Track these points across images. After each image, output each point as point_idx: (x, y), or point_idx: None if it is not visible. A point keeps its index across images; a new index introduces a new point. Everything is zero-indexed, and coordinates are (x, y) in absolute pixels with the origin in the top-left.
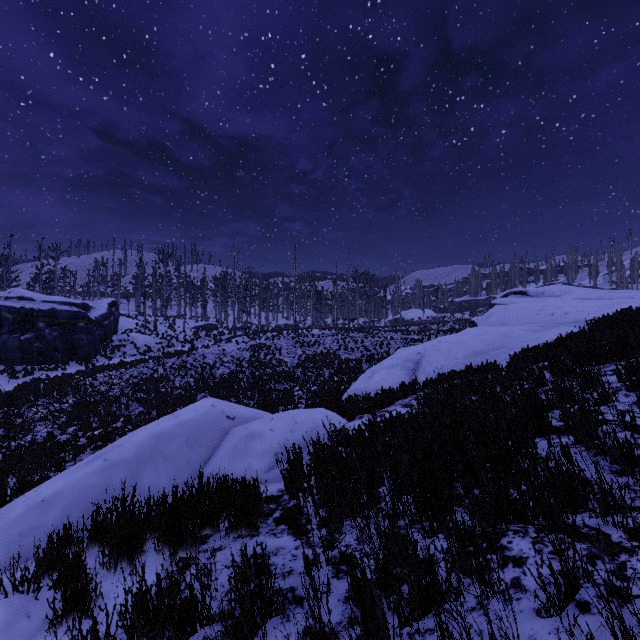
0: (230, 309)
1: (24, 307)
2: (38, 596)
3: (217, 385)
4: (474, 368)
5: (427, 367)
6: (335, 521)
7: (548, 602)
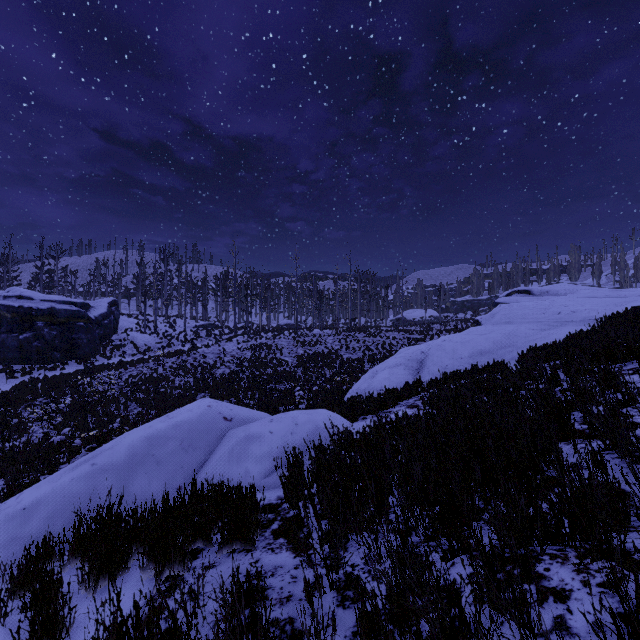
0: (231, 308)
1: (23, 306)
2: (6, 621)
3: (217, 385)
4: (480, 367)
5: (431, 366)
6: (340, 539)
7: None
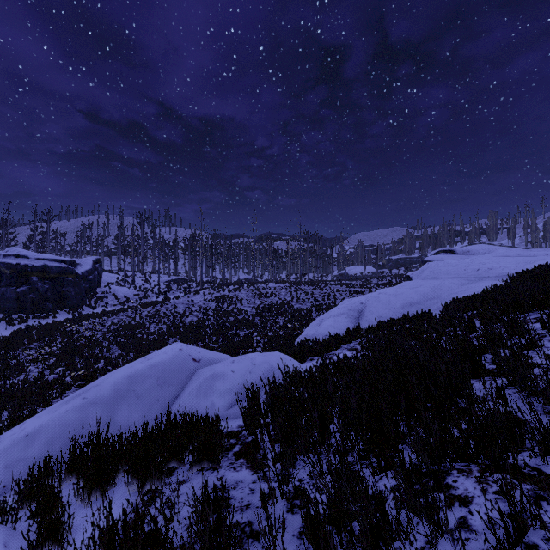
0: (198, 265)
1: (20, 263)
2: (16, 526)
3: (186, 331)
4: (410, 316)
5: (369, 315)
6: (289, 458)
7: (497, 544)
